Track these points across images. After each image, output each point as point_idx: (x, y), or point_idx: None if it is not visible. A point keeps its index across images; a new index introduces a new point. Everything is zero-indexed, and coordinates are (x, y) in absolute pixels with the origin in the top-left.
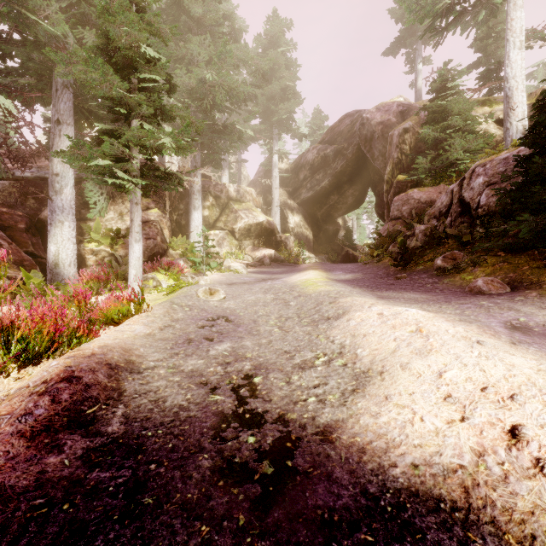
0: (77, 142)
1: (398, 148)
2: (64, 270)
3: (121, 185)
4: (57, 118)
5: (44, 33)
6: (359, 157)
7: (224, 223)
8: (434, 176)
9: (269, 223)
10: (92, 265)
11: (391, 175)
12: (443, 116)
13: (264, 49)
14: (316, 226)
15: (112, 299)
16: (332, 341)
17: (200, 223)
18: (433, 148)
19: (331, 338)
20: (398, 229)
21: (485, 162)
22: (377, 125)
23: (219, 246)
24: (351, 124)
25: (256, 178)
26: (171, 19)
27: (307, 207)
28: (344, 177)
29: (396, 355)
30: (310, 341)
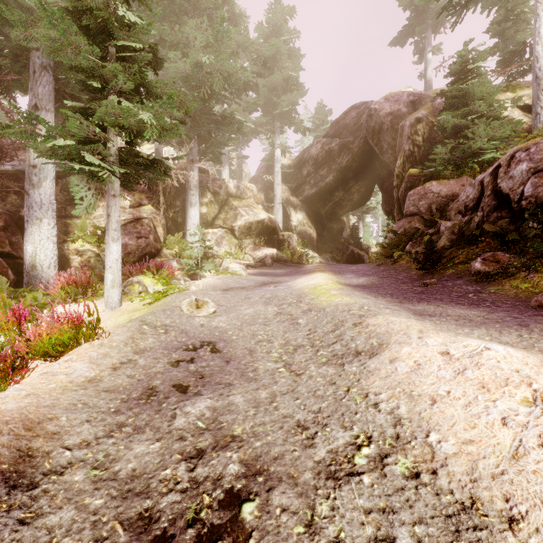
0: (28, 115)
1: (410, 140)
2: (42, 273)
3: (95, 174)
4: (35, 103)
5: (16, 4)
6: (366, 151)
7: (223, 220)
8: (455, 167)
9: (270, 220)
10: (77, 267)
11: (401, 169)
12: (463, 101)
13: (266, 39)
14: (320, 224)
15: (51, 321)
16: (374, 405)
17: (197, 220)
18: (452, 137)
19: (371, 396)
20: (415, 227)
21: (527, 146)
22: (386, 116)
23: (218, 246)
24: (357, 117)
25: (257, 174)
26: (166, 3)
27: (311, 204)
28: (349, 172)
29: (526, 469)
30: (338, 401)
